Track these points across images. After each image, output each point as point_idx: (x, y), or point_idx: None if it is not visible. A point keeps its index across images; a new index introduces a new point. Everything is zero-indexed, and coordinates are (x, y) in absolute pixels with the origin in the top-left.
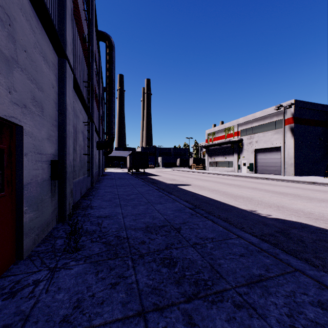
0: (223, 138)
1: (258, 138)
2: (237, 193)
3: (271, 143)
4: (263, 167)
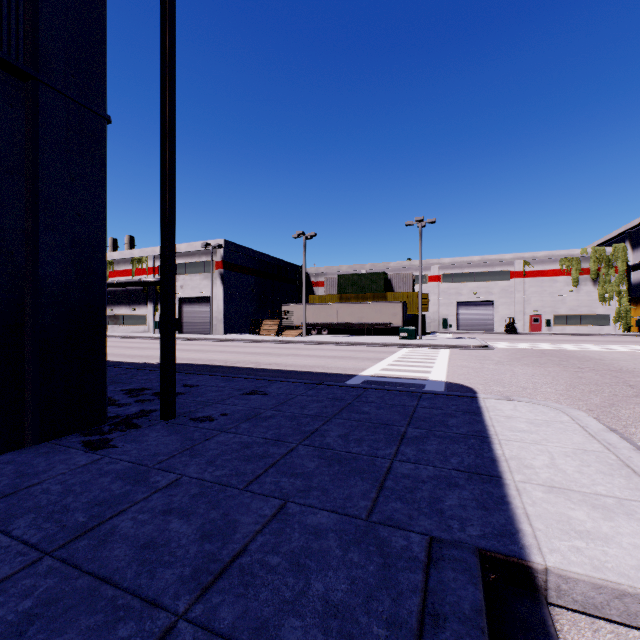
0: (129, 274)
1: (184, 281)
2: (137, 354)
3: (200, 291)
4: (191, 325)
